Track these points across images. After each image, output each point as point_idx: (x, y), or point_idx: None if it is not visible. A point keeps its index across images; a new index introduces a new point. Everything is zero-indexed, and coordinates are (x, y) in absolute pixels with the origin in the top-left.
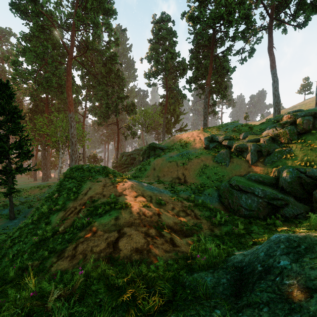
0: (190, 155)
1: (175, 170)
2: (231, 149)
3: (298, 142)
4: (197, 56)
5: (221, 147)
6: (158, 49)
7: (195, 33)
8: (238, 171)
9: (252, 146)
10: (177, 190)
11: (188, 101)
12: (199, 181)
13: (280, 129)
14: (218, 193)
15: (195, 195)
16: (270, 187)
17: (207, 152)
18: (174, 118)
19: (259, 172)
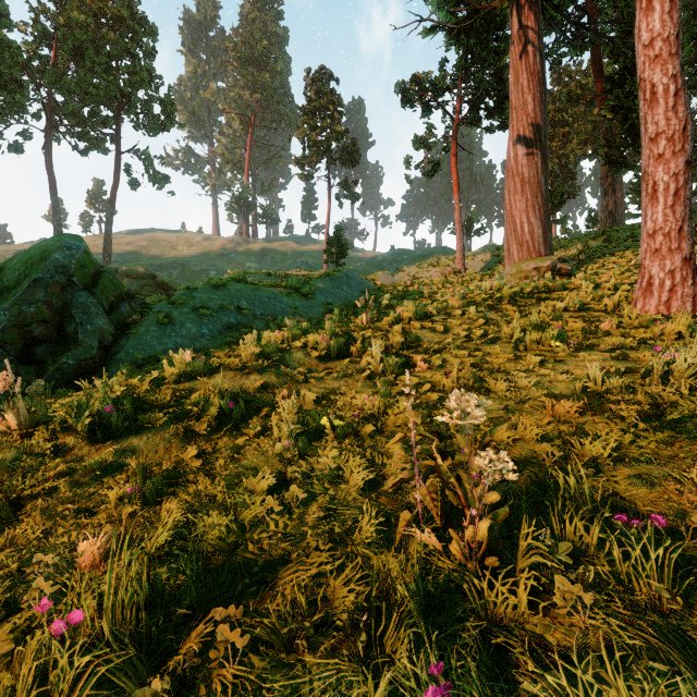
0: None
1: None
2: None
3: None
4: None
5: None
6: None
7: None
8: None
9: None
10: None
11: None
12: None
13: None
14: None
15: None
16: None
17: None
18: None
19: None
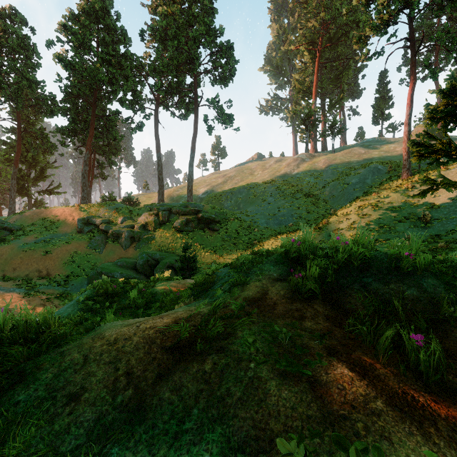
0: (58, 241)
1: (33, 261)
2: (108, 234)
3: (159, 231)
4: (75, 104)
5: (98, 232)
6: (1, 63)
7: (71, 71)
8: (112, 257)
9: (126, 233)
10: (35, 286)
11: (61, 156)
12: (68, 271)
13: (150, 218)
14: (88, 282)
15: (60, 288)
16: (130, 270)
17: (81, 237)
18: (36, 171)
19: (130, 256)
